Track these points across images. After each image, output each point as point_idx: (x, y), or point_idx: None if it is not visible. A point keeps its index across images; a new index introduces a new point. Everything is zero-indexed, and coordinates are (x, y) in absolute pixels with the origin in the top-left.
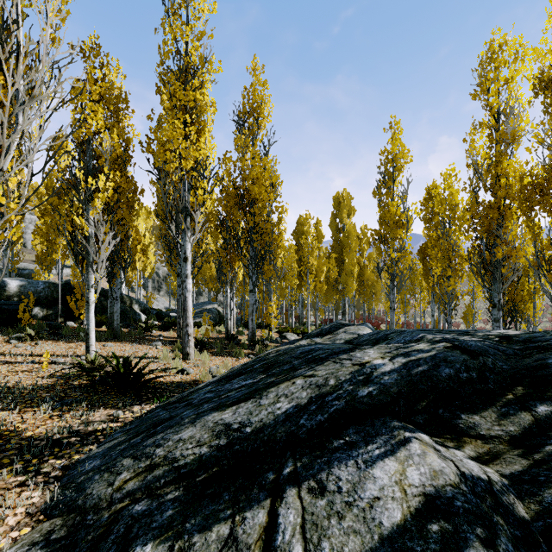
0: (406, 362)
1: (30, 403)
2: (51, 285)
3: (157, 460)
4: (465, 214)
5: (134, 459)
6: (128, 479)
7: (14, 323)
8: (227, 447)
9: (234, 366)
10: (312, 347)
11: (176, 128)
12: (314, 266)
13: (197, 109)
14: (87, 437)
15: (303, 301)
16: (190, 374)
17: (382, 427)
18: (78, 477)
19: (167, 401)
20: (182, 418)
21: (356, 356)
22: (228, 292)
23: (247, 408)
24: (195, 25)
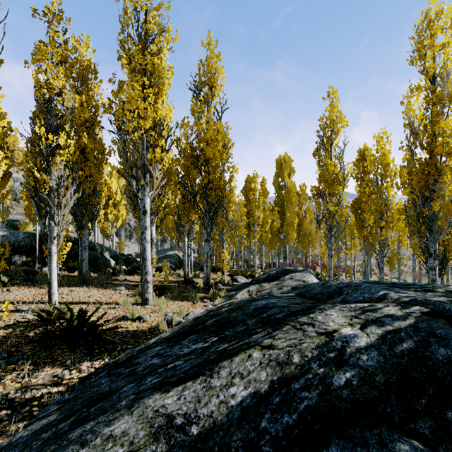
0: (384, 334)
1: None
2: (30, 235)
3: None
4: (402, 170)
5: None
6: None
7: None
8: None
9: (188, 313)
10: (265, 302)
11: (135, 90)
12: (260, 218)
13: (155, 74)
14: (20, 409)
15: (250, 247)
16: (146, 322)
17: None
18: None
19: (117, 358)
20: (119, 399)
21: (318, 320)
22: (185, 241)
23: (194, 391)
24: None
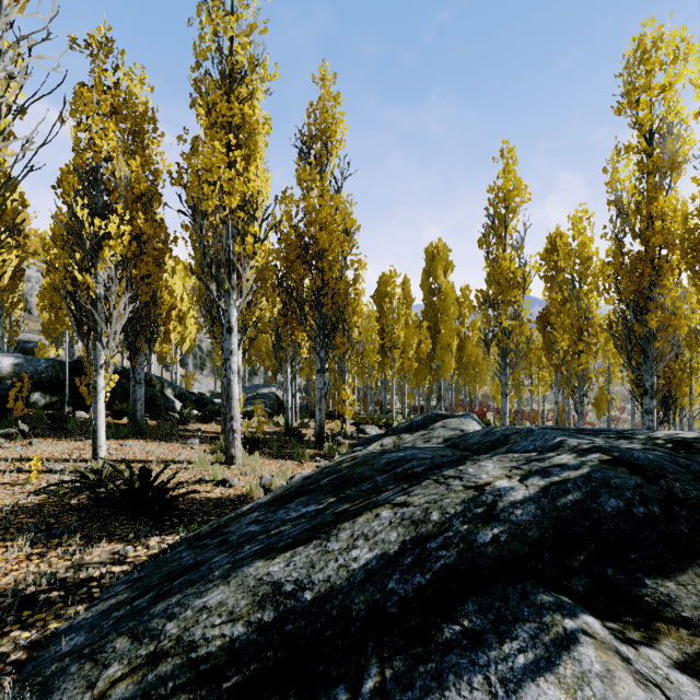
0: (547, 486)
1: (3, 534)
2: (56, 364)
3: (166, 643)
4: (605, 269)
5: (132, 639)
6: (118, 679)
7: (4, 414)
8: (274, 626)
9: (294, 475)
10: (402, 454)
11: (216, 153)
12: (401, 339)
13: (246, 128)
14: (76, 591)
15: (386, 383)
16: (234, 487)
17: (522, 604)
18: (47, 665)
19: (198, 531)
20: (210, 569)
21: (468, 473)
22: (288, 373)
23: (307, 556)
24: (242, 15)
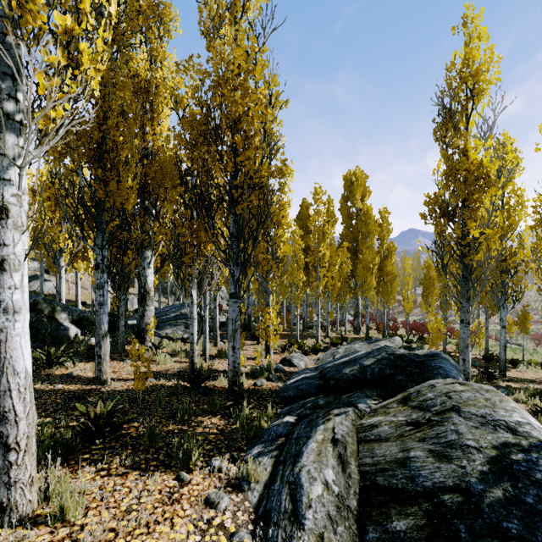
0: None
1: None
2: None
3: None
4: None
5: None
6: None
7: None
8: None
9: None
10: None
11: None
12: (326, 257)
13: None
14: None
15: (307, 300)
16: None
17: None
18: None
19: None
20: None
21: None
22: (193, 297)
23: None
24: None
